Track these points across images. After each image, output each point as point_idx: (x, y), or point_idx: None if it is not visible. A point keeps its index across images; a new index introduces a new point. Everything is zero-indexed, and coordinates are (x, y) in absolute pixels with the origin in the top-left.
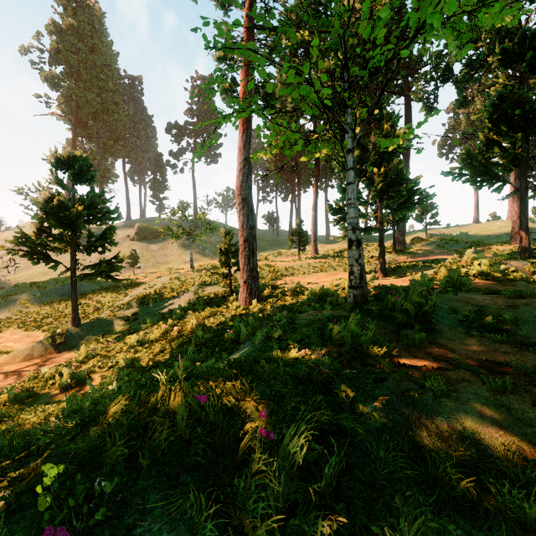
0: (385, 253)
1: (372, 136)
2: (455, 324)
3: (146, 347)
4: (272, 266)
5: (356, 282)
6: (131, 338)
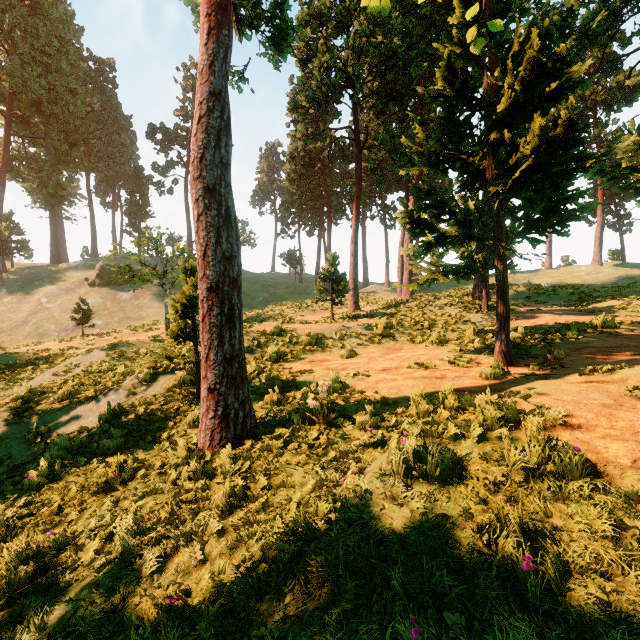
0: (471, 310)
1: (484, 79)
2: None
3: None
4: (288, 332)
5: None
6: None
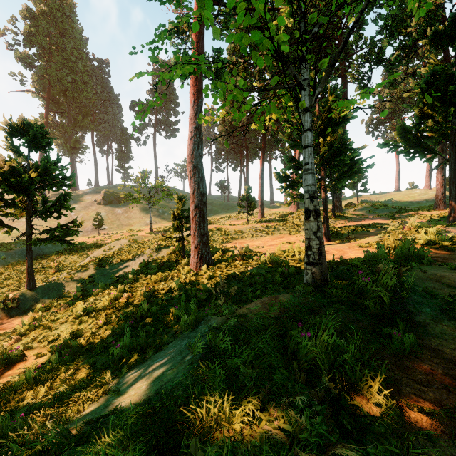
0: None
1: (316, 108)
2: (437, 313)
3: (93, 317)
4: (223, 229)
5: (314, 258)
6: (78, 307)
